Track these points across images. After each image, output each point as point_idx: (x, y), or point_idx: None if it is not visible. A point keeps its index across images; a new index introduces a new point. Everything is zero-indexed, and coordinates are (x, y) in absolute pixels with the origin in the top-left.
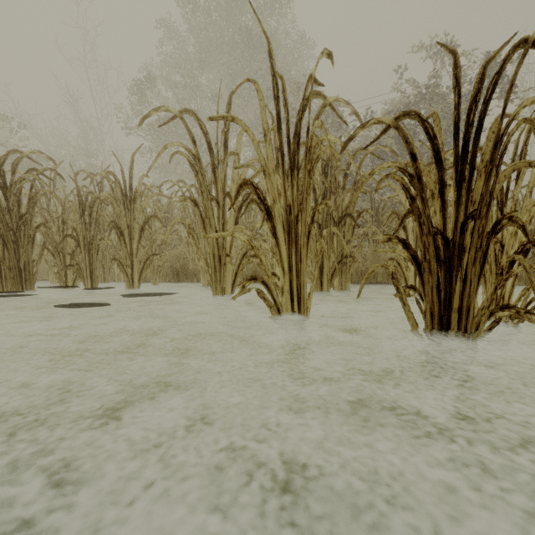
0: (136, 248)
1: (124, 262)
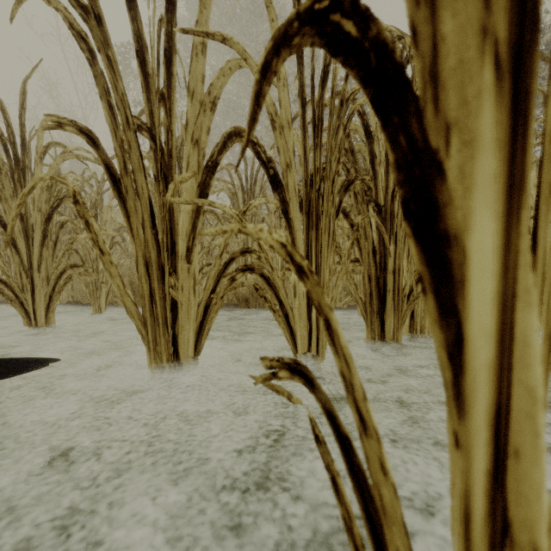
0: (39, 254)
1: (19, 278)
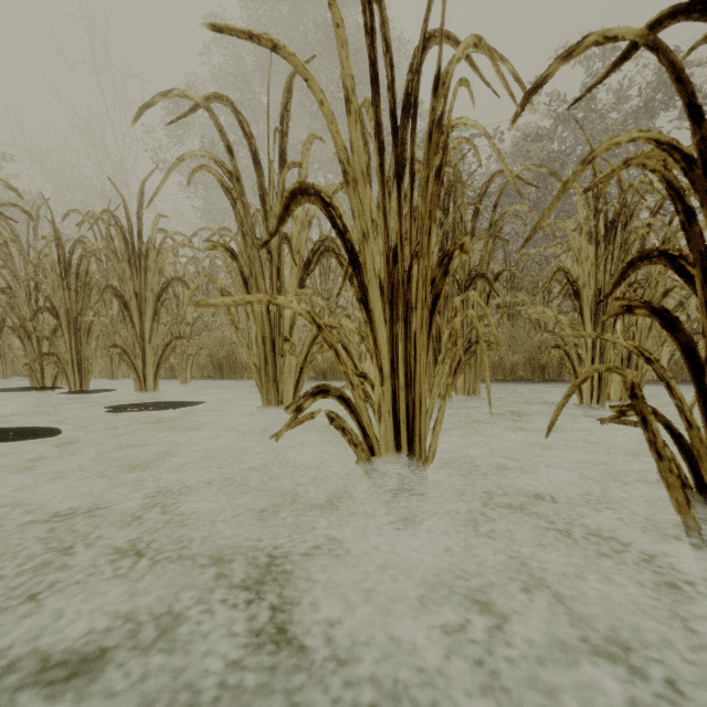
0: (149, 328)
1: (132, 349)
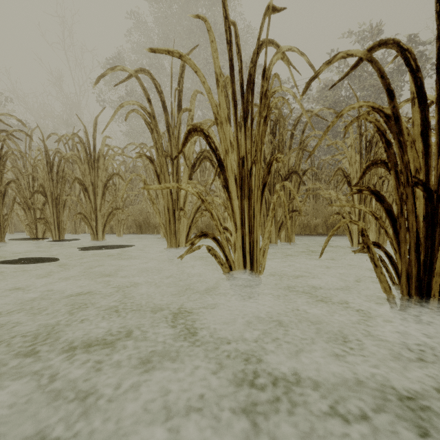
0: (100, 203)
1: (89, 215)
